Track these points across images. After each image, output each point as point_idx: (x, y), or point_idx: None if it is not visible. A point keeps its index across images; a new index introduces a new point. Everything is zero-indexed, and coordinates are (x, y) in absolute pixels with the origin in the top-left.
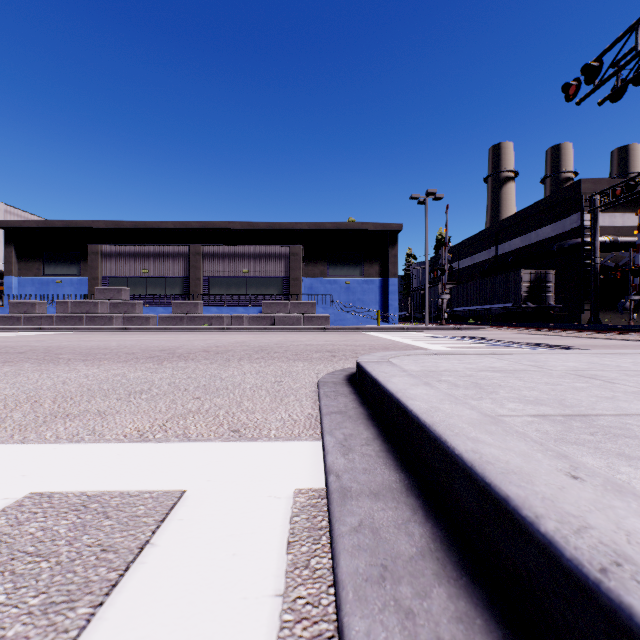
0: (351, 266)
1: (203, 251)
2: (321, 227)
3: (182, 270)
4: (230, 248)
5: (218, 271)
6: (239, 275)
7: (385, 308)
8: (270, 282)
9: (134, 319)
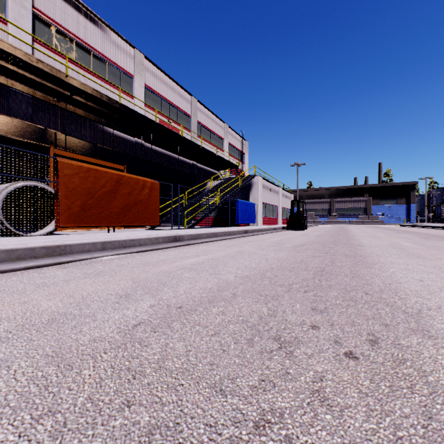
0: (391, 200)
1: (335, 200)
2: (376, 186)
3: (327, 206)
4: (344, 199)
5: (340, 206)
6: (347, 207)
7: (408, 217)
8: (359, 209)
9: (317, 221)
